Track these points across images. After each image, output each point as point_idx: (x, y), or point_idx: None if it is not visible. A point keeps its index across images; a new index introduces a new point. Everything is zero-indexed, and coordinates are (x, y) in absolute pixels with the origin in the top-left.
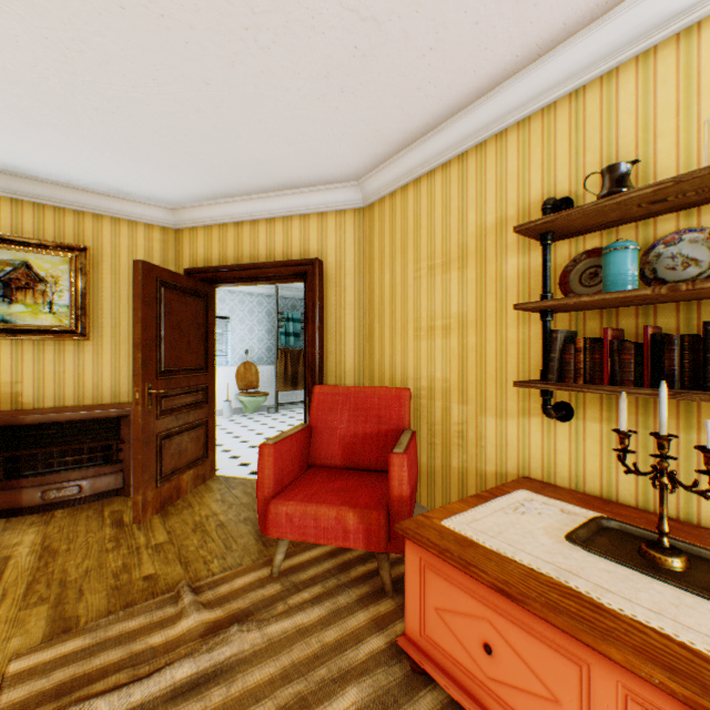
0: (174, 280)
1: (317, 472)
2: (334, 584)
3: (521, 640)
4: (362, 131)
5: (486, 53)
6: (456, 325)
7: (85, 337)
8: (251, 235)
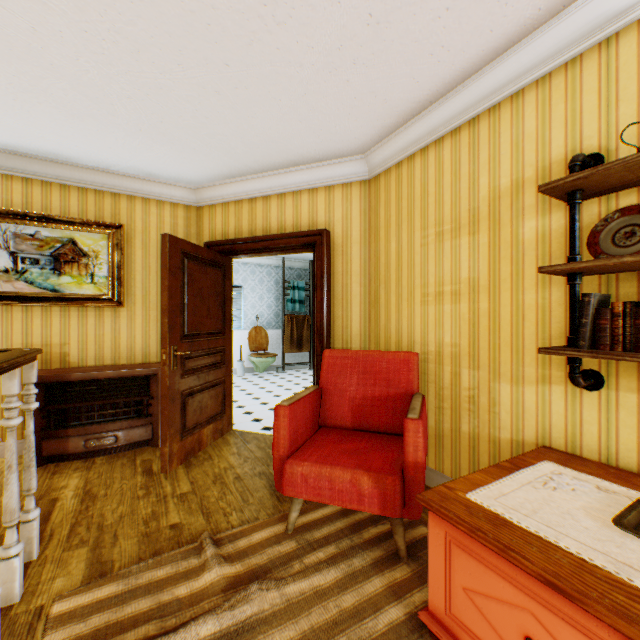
0: (196, 252)
1: (328, 432)
2: (347, 544)
3: None
4: (371, 103)
5: (506, 9)
6: (466, 290)
7: (121, 304)
8: (263, 210)
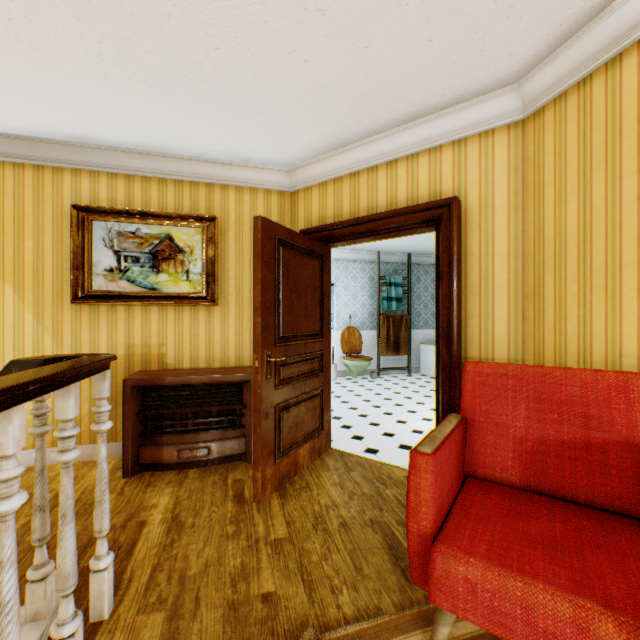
0: (291, 238)
1: (483, 490)
2: None
3: None
4: None
5: None
6: None
7: (214, 303)
8: (368, 185)
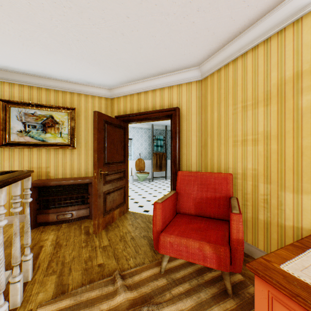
0: (111, 120)
1: (181, 217)
2: (195, 283)
3: None
4: (205, 35)
5: None
6: (262, 138)
7: (74, 147)
8: (144, 98)
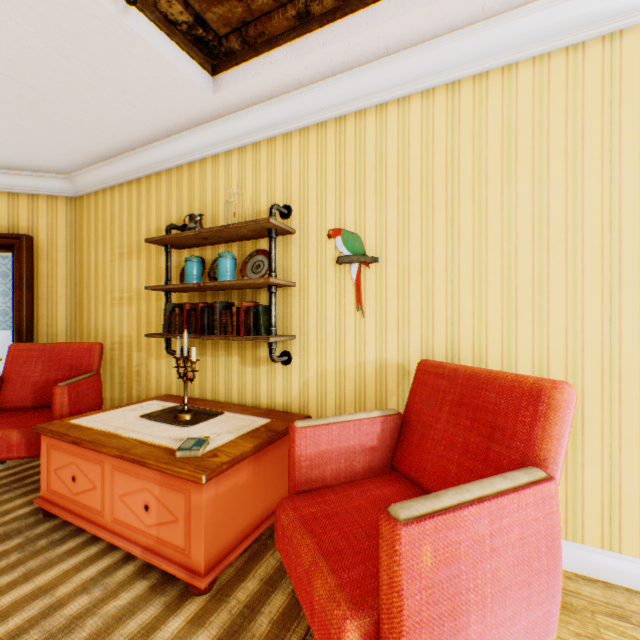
0: None
1: (5, 412)
2: (5, 489)
3: (86, 465)
4: (54, 143)
5: (132, 125)
6: (136, 297)
7: None
8: None
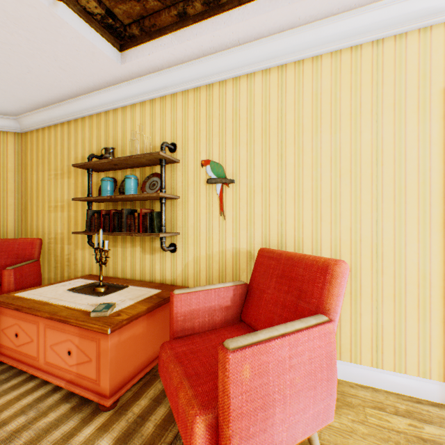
0: None
1: None
2: None
3: (26, 325)
4: (4, 94)
5: (63, 83)
6: (67, 206)
7: None
8: None
